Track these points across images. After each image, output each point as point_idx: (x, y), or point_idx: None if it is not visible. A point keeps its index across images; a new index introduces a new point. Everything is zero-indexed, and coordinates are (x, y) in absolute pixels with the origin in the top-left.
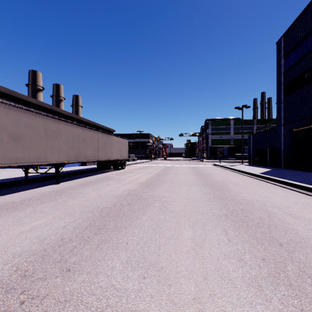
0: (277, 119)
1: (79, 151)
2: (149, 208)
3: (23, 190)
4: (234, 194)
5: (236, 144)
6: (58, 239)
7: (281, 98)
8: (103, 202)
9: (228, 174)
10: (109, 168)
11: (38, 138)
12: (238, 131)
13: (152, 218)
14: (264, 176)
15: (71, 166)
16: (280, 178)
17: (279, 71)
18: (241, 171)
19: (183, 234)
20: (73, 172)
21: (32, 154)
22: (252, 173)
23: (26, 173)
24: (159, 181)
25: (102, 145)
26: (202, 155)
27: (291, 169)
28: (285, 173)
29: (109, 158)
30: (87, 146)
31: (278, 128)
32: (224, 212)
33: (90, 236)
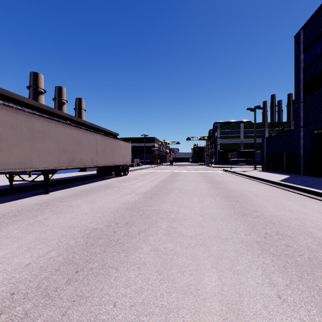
0: (296, 120)
1: (74, 155)
2: (153, 230)
3: (1, 203)
4: (259, 209)
5: (246, 148)
6: (6, 293)
7: (300, 97)
8: (94, 220)
9: (243, 181)
10: (111, 174)
11: (20, 140)
12: (248, 135)
13: (156, 248)
14: (286, 184)
15: (70, 172)
16: (307, 186)
17: (298, 67)
18: (256, 178)
19: (204, 283)
20: (69, 179)
21: (12, 159)
22: (271, 180)
23: (11, 181)
24: (166, 190)
25: (101, 149)
26: (211, 160)
27: (312, 175)
28: (309, 181)
29: (110, 164)
30: (84, 150)
31: (297, 130)
32: (255, 237)
33: (60, 287)
